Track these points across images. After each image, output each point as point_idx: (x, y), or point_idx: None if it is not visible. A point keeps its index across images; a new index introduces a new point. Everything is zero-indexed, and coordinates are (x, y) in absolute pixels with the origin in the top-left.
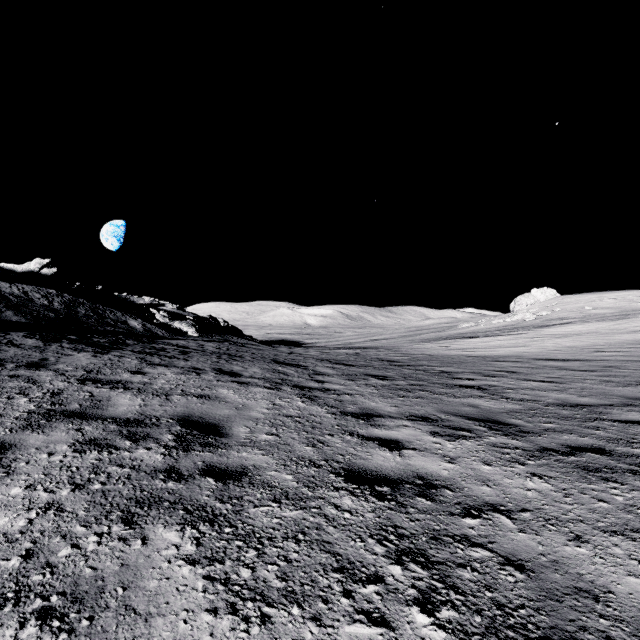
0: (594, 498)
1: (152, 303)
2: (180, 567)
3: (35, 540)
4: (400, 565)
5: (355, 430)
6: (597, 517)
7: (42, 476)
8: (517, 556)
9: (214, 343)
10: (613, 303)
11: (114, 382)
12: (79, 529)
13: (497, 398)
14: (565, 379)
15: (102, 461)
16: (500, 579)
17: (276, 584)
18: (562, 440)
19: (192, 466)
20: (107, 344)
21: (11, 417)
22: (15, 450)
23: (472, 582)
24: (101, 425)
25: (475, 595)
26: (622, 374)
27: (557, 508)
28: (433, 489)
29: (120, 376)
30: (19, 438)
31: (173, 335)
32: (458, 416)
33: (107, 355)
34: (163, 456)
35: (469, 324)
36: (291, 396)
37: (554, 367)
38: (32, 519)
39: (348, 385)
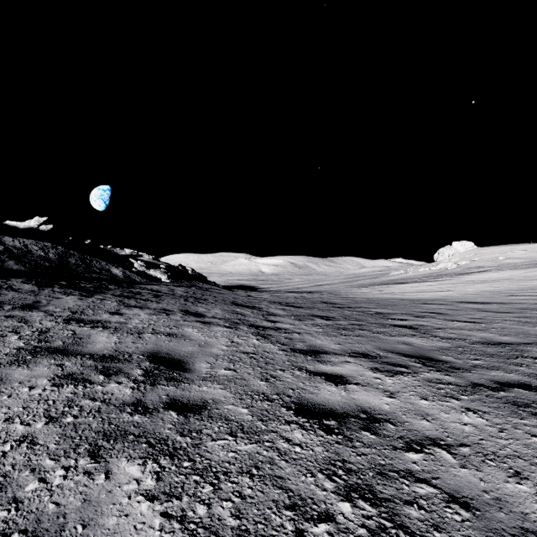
0: (527, 433)
1: (132, 254)
2: (139, 503)
3: (6, 474)
4: (349, 502)
5: (304, 366)
6: (533, 453)
7: (21, 409)
8: (461, 493)
9: (183, 288)
10: (524, 254)
11: (95, 322)
12: (48, 462)
13: (428, 337)
14: (486, 320)
15: (77, 395)
16: (447, 518)
17: (230, 522)
18: (490, 376)
19: (157, 400)
20: (92, 289)
21: (2, 353)
22: (0, 384)
23: (420, 521)
24: (79, 361)
25: (424, 536)
26: (536, 315)
27: (494, 443)
28: (376, 423)
29: (100, 316)
30: (6, 373)
31: (148, 281)
32: (395, 353)
33: (91, 298)
34: (132, 390)
35: (399, 272)
36: (247, 334)
37: (475, 309)
38: (6, 452)
39: (297, 325)
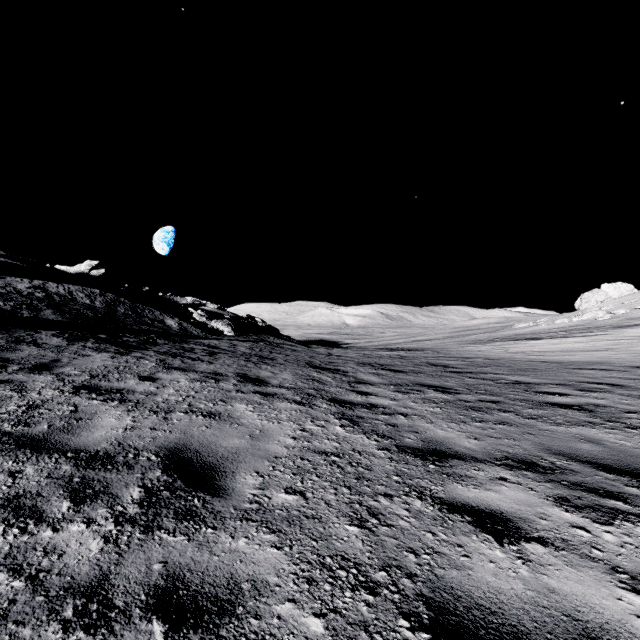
0: None
1: (194, 303)
2: None
3: None
4: None
5: (425, 486)
6: None
7: None
8: None
9: (248, 343)
10: None
11: (113, 391)
12: None
13: (621, 427)
14: None
15: None
16: None
17: None
18: None
19: (140, 577)
20: (135, 344)
21: None
22: None
23: None
24: (51, 464)
25: None
26: None
27: None
28: None
29: (125, 383)
30: None
31: (208, 334)
32: (582, 462)
33: (126, 356)
34: (102, 543)
35: (526, 324)
36: (327, 416)
37: None
38: None
39: (400, 400)
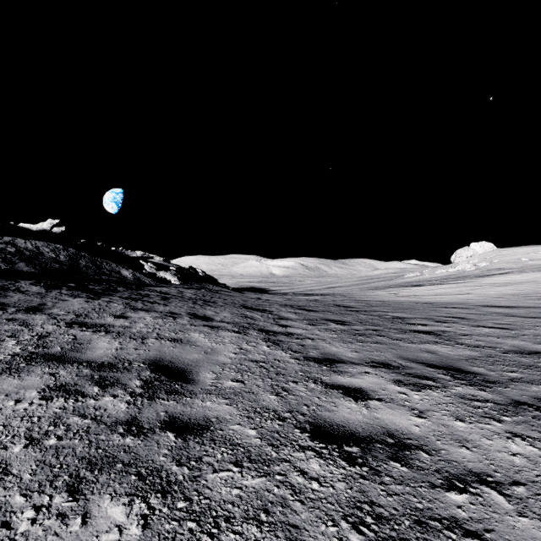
0: None
1: (143, 256)
2: None
3: None
4: None
5: (318, 377)
6: None
7: (0, 428)
8: None
9: (192, 290)
10: None
11: (98, 326)
12: (17, 500)
13: (453, 344)
14: (515, 326)
15: (65, 410)
16: None
17: None
18: (533, 392)
19: (154, 417)
20: (100, 291)
21: None
22: None
23: None
24: (75, 369)
25: None
26: None
27: None
28: (407, 450)
29: (104, 320)
30: None
31: (158, 283)
32: (418, 363)
33: (97, 300)
34: (127, 405)
35: (414, 274)
36: (257, 340)
37: (501, 314)
38: None
39: (309, 329)
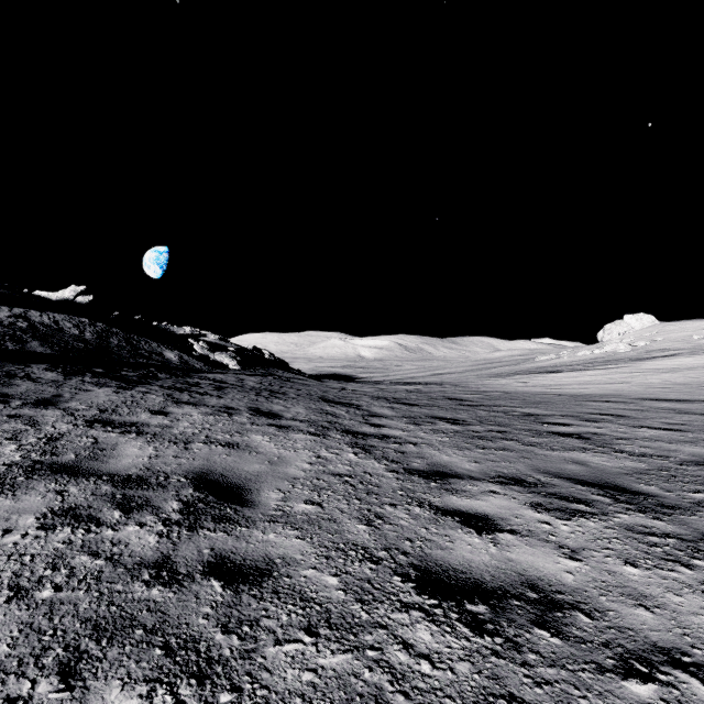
0: None
1: (193, 333)
2: None
3: None
4: None
5: (425, 498)
6: None
7: None
8: None
9: (256, 377)
10: None
11: (128, 425)
12: None
13: (609, 452)
14: (692, 426)
15: (71, 545)
16: None
17: None
18: None
19: (194, 557)
20: (135, 378)
21: None
22: None
23: None
24: (91, 485)
25: None
26: None
27: None
28: (557, 611)
29: (137, 417)
30: None
31: (212, 368)
32: (563, 478)
33: (130, 391)
34: (158, 538)
35: (549, 356)
36: (340, 445)
37: (670, 410)
38: None
39: (411, 431)
